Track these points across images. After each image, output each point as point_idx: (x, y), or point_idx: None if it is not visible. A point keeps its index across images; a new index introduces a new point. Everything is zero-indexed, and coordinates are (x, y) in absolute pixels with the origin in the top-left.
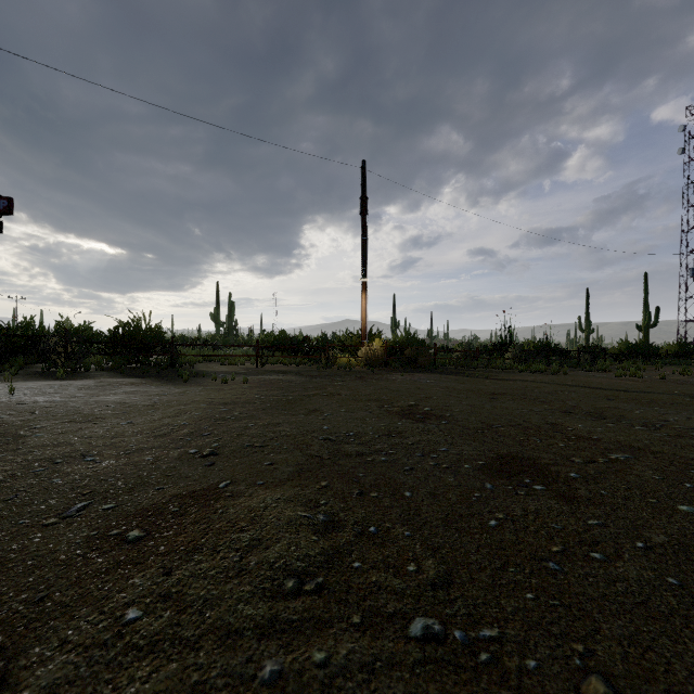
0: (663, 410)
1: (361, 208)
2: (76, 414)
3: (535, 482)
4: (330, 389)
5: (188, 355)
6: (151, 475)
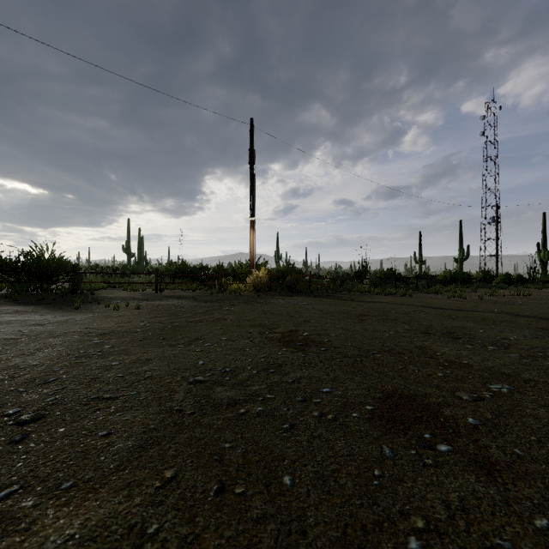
0: (500, 328)
1: (250, 158)
2: None
3: (436, 437)
4: (217, 314)
5: (89, 282)
6: None
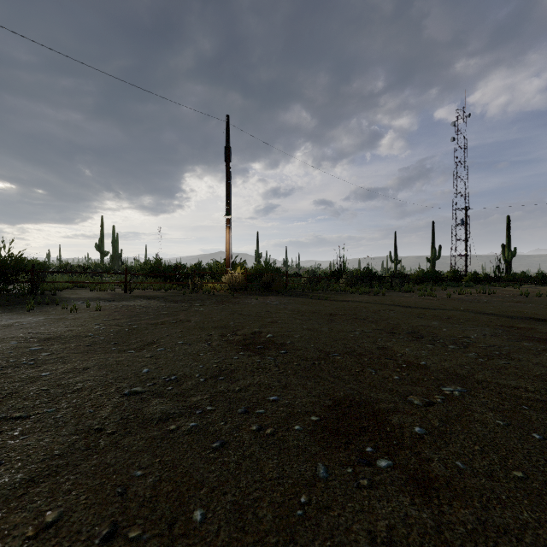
0: (462, 327)
1: (225, 156)
2: None
3: (378, 450)
4: (182, 316)
5: (50, 282)
6: None
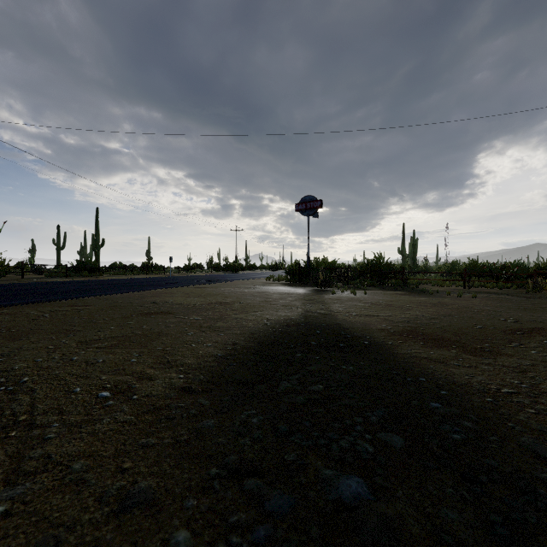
0: None
1: None
2: (412, 303)
3: None
4: None
5: (412, 279)
6: (494, 323)
